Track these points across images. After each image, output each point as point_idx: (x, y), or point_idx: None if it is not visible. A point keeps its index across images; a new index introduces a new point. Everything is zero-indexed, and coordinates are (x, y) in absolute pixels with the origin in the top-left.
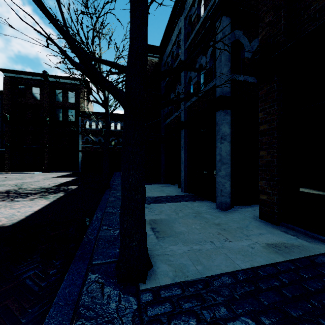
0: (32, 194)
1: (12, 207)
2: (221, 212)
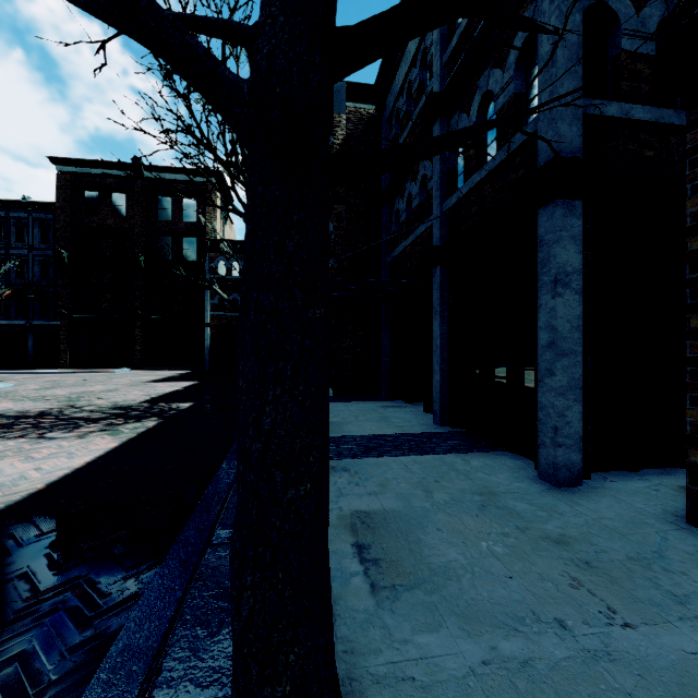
0: (89, 421)
1: (31, 457)
2: (556, 493)
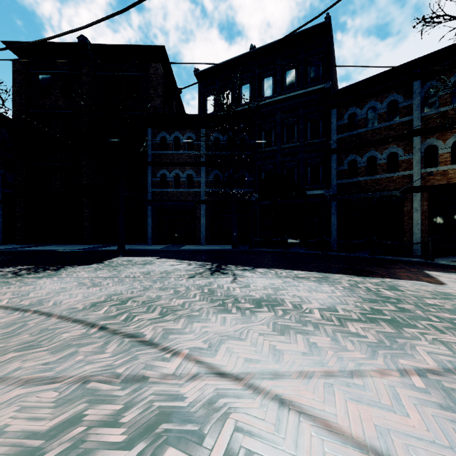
0: None
1: None
2: None
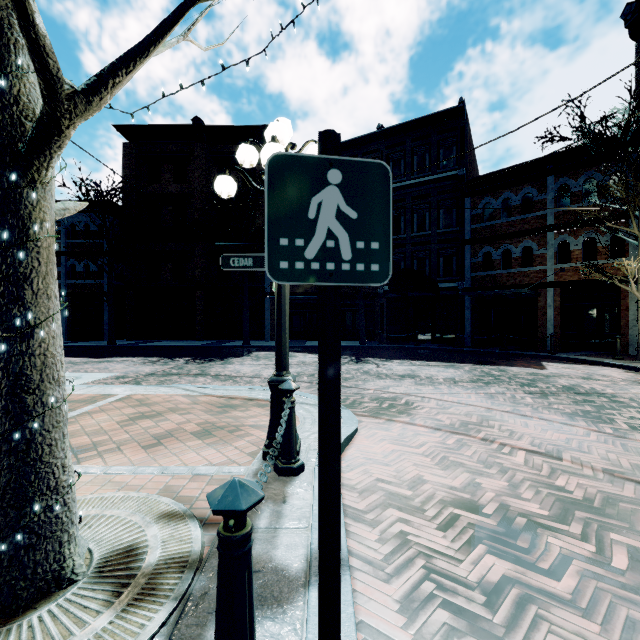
0: None
1: None
2: None
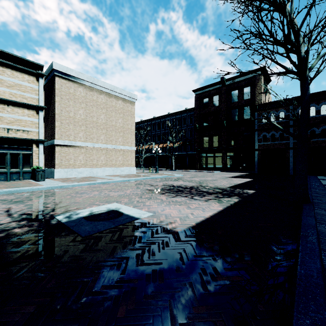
0: (208, 193)
1: (189, 206)
2: None
